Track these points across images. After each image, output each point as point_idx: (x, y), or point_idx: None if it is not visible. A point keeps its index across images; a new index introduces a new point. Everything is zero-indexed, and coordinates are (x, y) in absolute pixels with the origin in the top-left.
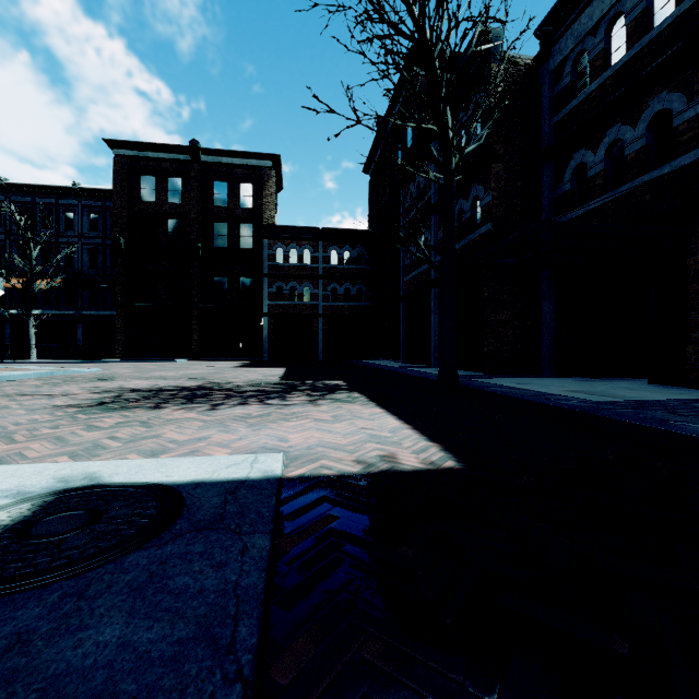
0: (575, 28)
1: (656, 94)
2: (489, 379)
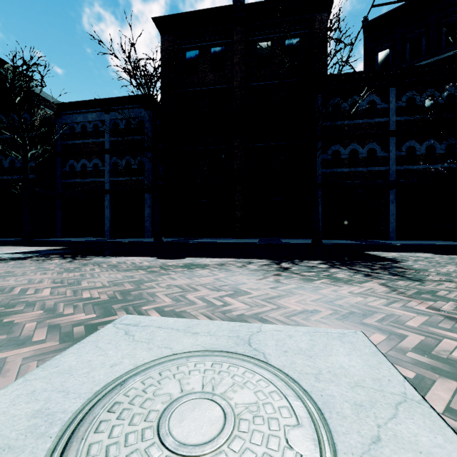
0: (71, 117)
1: (95, 157)
2: (40, 239)
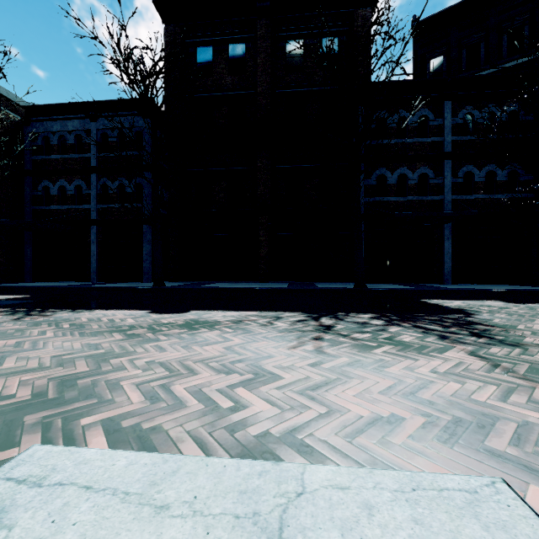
0: (44, 124)
1: (78, 178)
2: None
